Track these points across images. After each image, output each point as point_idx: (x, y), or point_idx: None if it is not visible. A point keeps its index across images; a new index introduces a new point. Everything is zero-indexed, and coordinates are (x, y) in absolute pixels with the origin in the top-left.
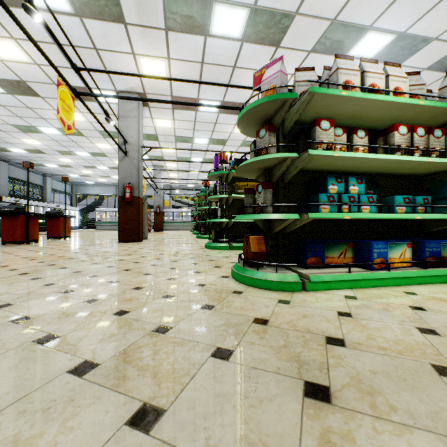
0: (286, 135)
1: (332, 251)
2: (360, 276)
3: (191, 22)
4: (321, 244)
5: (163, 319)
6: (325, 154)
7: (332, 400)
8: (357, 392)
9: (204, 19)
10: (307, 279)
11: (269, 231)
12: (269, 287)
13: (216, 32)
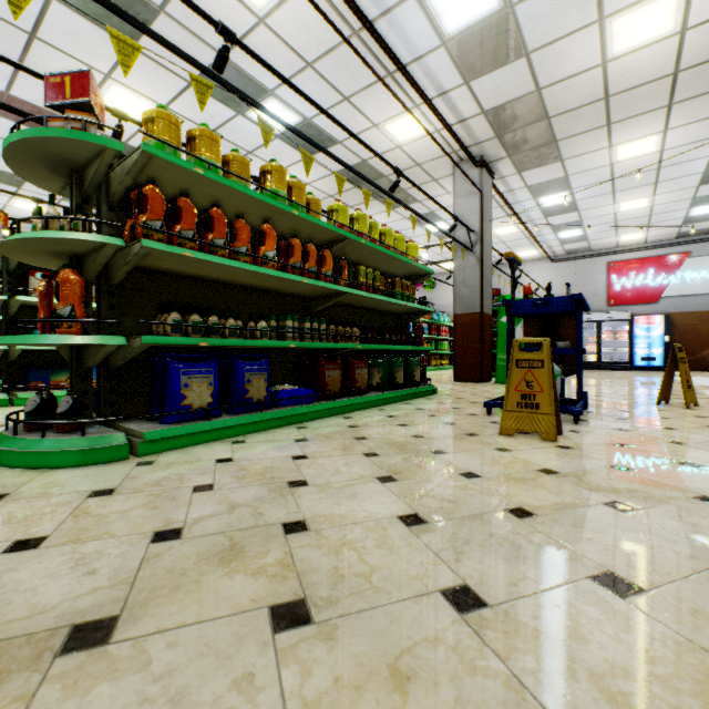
0: (13, 273)
1: (60, 376)
2: None
3: None
4: (47, 371)
5: None
6: (35, 300)
7: None
8: None
9: None
10: (18, 397)
11: None
12: None
13: None
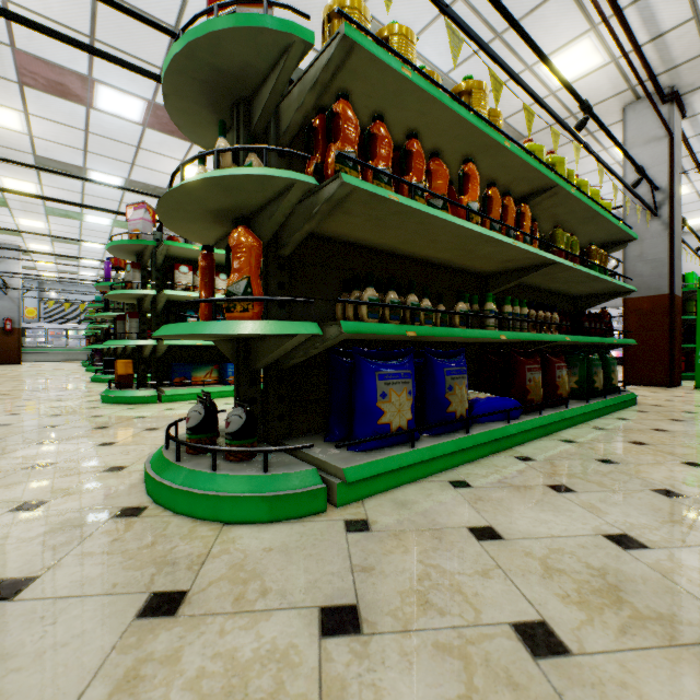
0: (160, 269)
1: (199, 372)
2: (212, 390)
3: (63, 88)
4: (189, 367)
5: (7, 422)
6: (179, 294)
7: (107, 428)
8: (124, 426)
9: (83, 91)
10: (165, 394)
11: (141, 356)
12: (128, 402)
13: (104, 108)
